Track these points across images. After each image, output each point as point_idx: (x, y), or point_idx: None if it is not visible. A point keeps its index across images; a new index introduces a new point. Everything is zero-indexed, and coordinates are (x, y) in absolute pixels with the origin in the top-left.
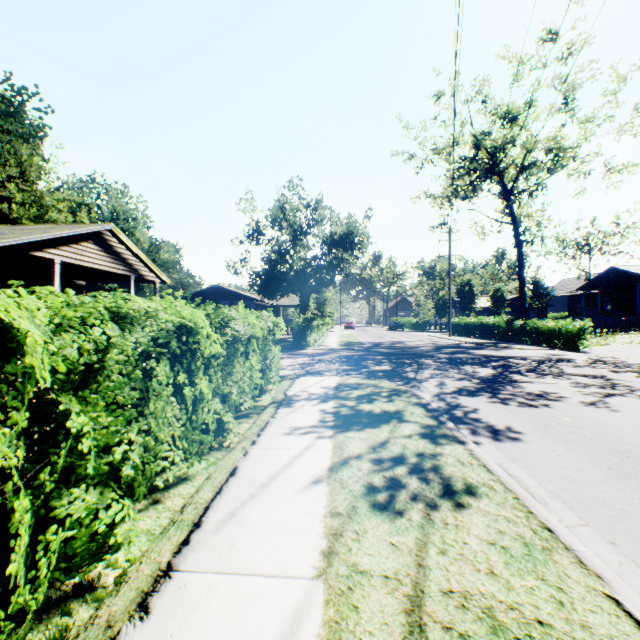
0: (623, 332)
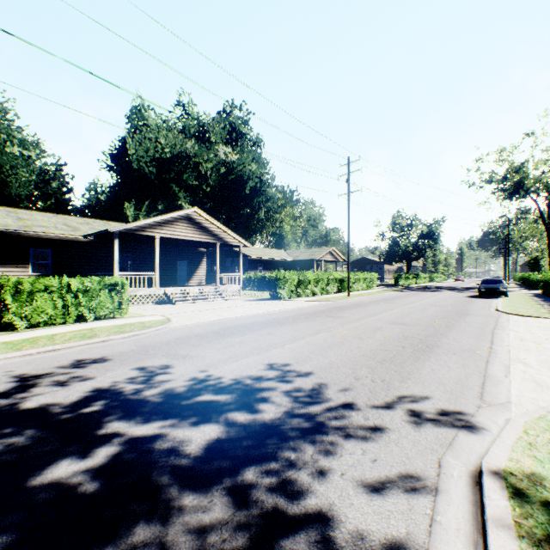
0: None
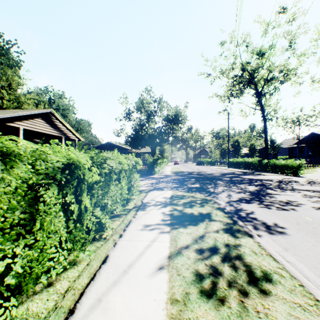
0: (319, 166)
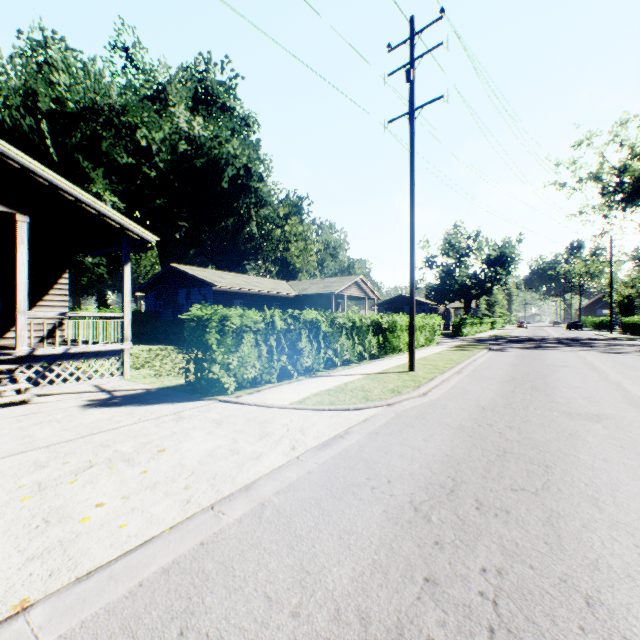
0: None
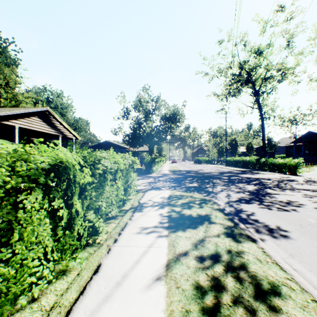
0: None
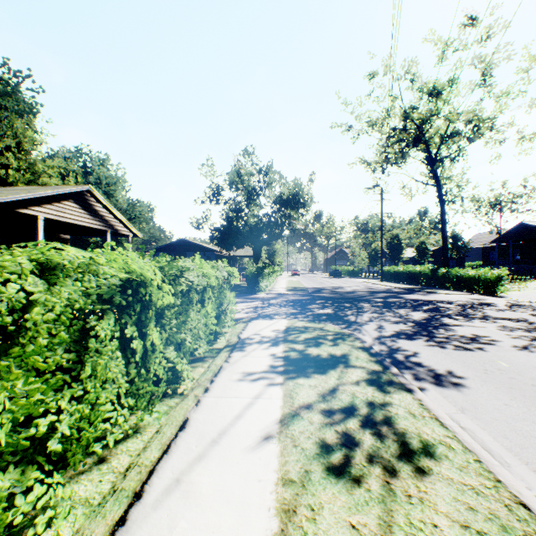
0: (533, 279)
